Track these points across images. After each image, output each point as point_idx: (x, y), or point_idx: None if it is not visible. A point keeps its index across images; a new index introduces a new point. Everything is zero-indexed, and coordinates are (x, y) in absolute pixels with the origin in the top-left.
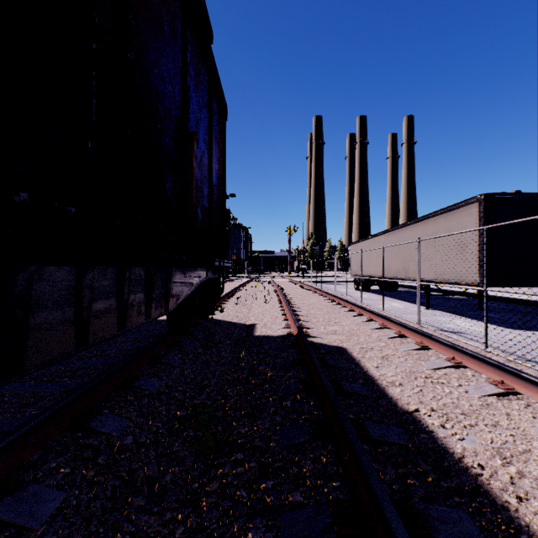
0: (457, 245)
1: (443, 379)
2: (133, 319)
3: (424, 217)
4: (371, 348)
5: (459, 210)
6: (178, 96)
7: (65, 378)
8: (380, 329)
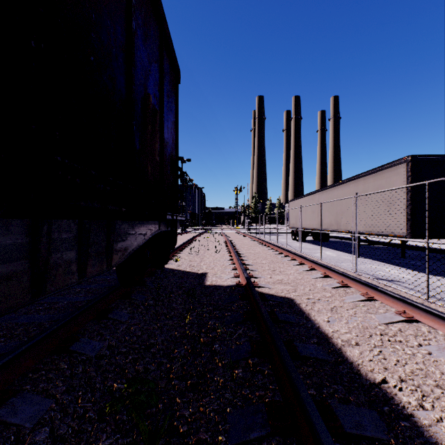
0: (386, 201)
1: (399, 336)
2: (57, 280)
3: (354, 177)
4: (318, 299)
5: (387, 170)
6: (121, 36)
7: (1, 338)
8: (323, 279)
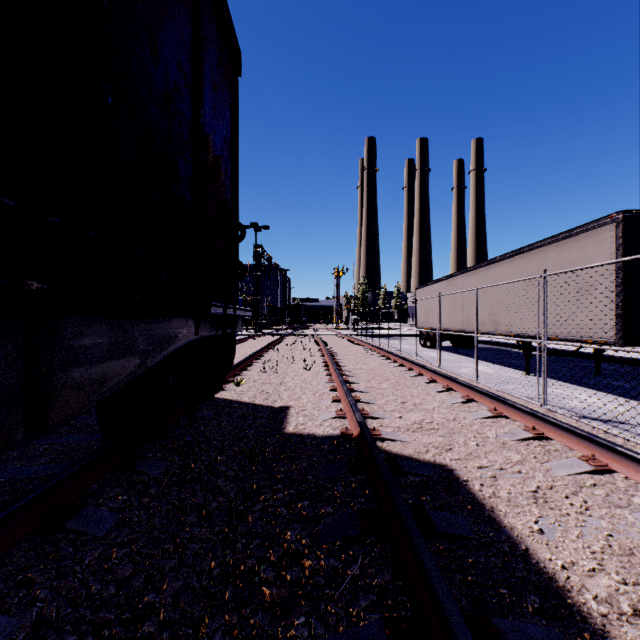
0: (578, 287)
1: None
2: None
3: (522, 249)
4: (501, 468)
5: (581, 236)
6: None
7: None
8: (493, 420)
